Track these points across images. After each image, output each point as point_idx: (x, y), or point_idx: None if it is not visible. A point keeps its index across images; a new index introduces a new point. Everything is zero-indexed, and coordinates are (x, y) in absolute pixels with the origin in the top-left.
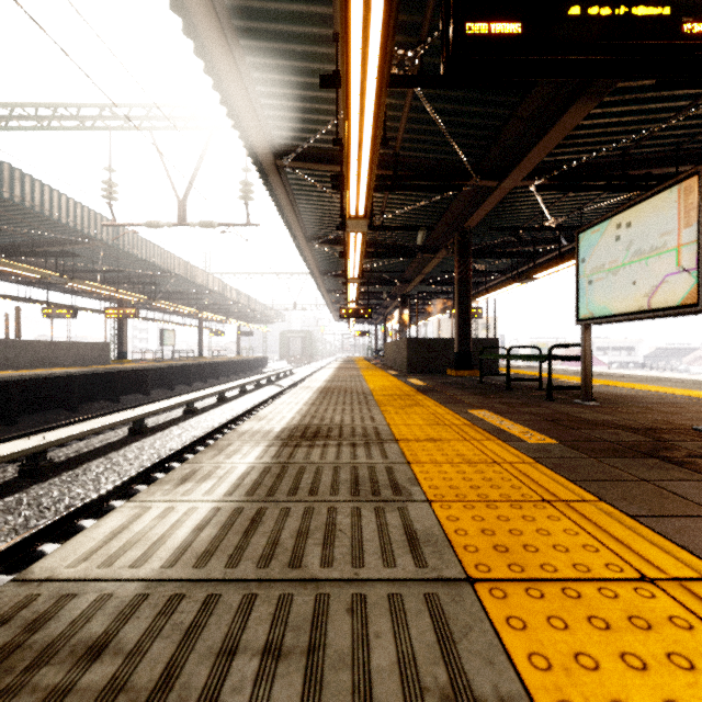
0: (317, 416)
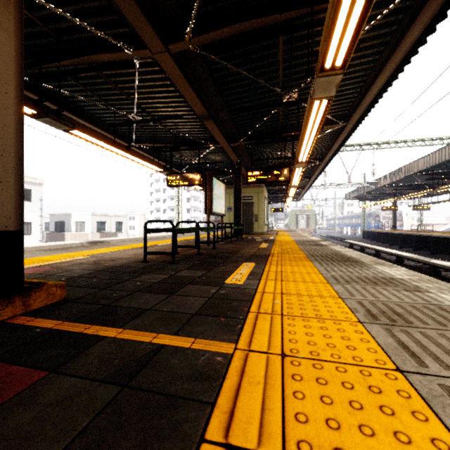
0: (323, 247)
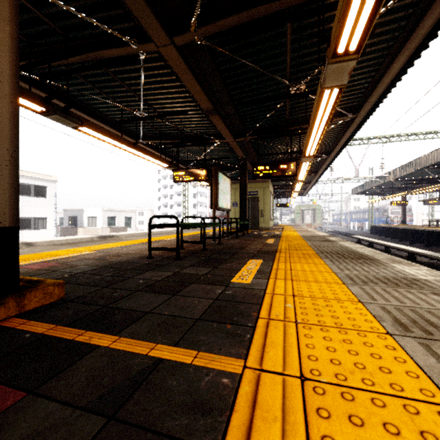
0: (332, 243)
